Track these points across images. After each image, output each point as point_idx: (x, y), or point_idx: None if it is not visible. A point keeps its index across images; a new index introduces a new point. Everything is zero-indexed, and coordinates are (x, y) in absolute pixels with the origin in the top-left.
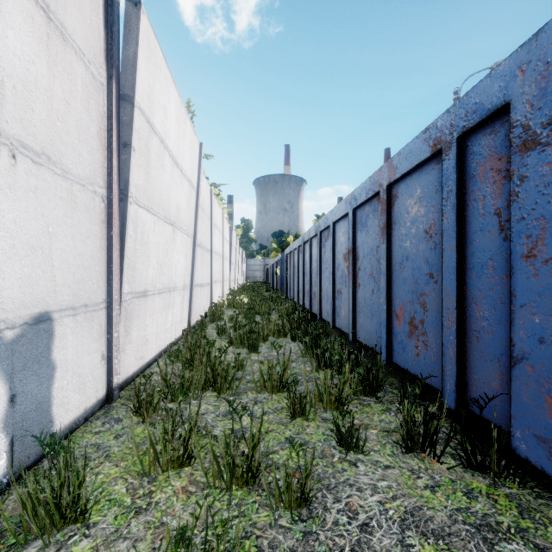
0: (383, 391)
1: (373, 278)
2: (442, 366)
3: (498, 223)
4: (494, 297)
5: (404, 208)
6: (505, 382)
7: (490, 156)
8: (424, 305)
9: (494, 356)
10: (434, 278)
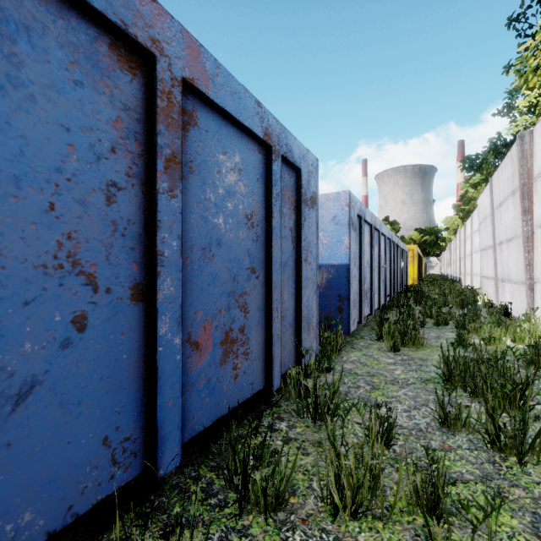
0: (214, 497)
1: (86, 276)
2: (272, 358)
3: (291, 237)
4: (290, 285)
5: (215, 160)
6: (294, 336)
7: (288, 189)
8: (246, 307)
9: (290, 324)
10: (256, 273)
